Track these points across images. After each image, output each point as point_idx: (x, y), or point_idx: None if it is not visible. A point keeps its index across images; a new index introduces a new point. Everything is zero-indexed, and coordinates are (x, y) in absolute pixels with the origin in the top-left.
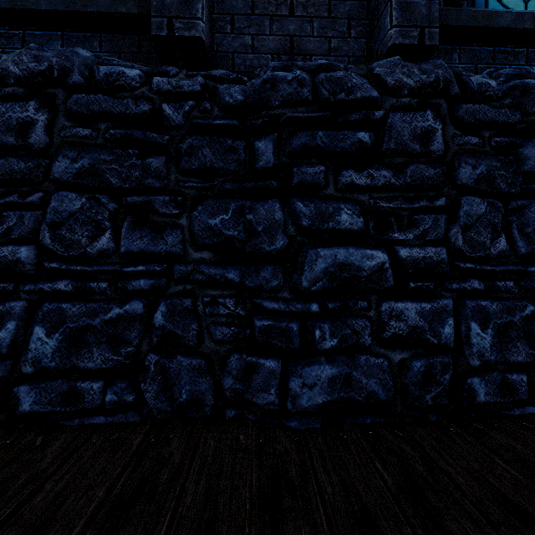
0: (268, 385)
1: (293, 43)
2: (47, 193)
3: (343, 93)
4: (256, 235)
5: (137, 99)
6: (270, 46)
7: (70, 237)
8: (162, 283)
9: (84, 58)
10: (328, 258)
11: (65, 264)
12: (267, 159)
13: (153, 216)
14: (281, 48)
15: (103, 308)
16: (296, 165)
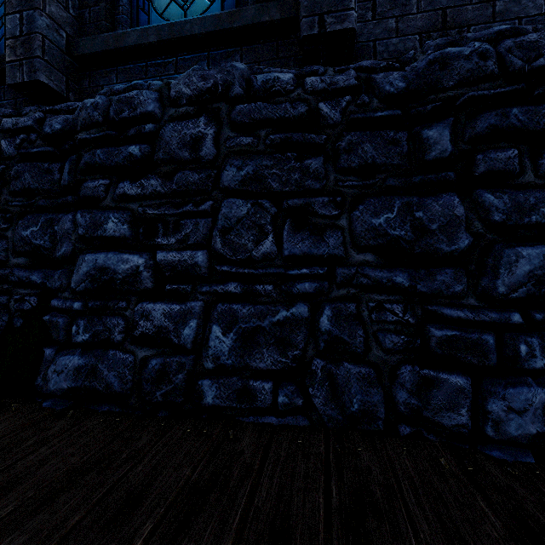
0: (456, 404)
1: (446, 16)
2: (215, 201)
3: (542, 58)
4: (427, 234)
5: (292, 102)
6: (417, 25)
7: (237, 242)
8: (325, 287)
9: (241, 70)
10: (533, 259)
11: (234, 267)
12: (443, 148)
13: (312, 219)
14: (431, 25)
15: (270, 311)
16: (479, 152)
